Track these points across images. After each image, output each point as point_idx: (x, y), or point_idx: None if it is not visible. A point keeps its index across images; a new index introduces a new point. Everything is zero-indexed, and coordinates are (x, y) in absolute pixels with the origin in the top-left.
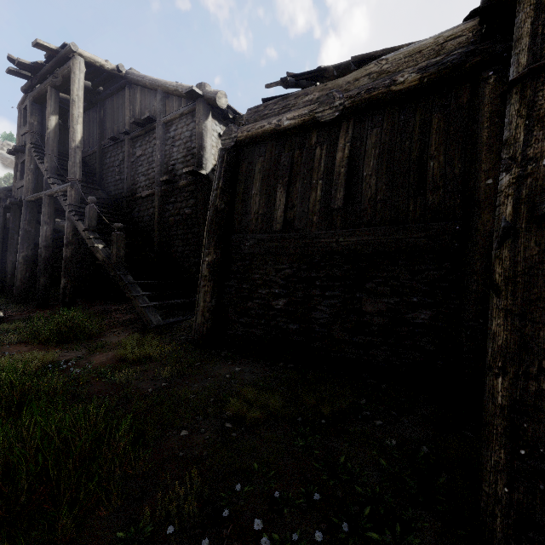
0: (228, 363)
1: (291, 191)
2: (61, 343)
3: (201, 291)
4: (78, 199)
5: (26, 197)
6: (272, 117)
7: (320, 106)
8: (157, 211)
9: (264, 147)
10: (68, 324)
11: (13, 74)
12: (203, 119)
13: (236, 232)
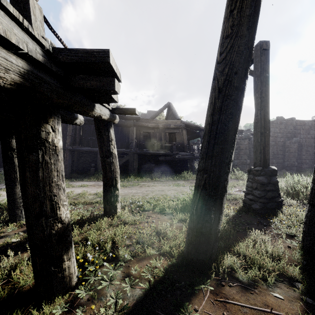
0: None
1: None
2: None
3: None
4: None
5: None
6: None
7: None
8: None
9: None
10: None
11: None
12: None
13: None
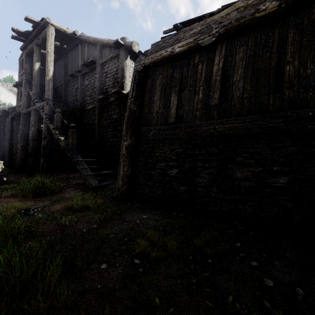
0: (138, 212)
1: (181, 96)
2: (36, 197)
3: (121, 164)
4: (51, 111)
5: (23, 111)
6: (167, 48)
7: (201, 35)
8: (96, 117)
9: (162, 68)
10: (40, 185)
11: (15, 39)
12: (124, 59)
13: (144, 126)
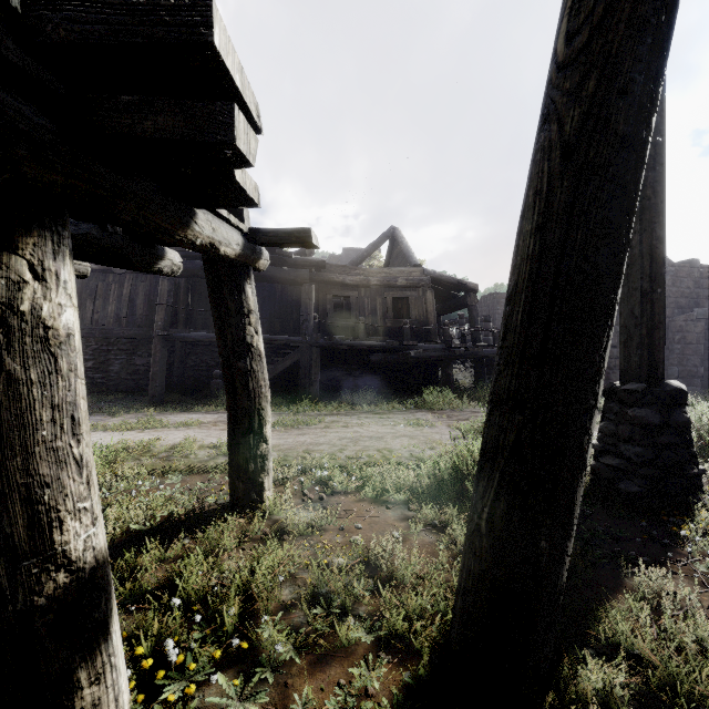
0: None
1: (97, 303)
2: None
3: None
4: None
5: None
6: None
7: None
8: None
9: None
10: None
11: None
12: None
13: None
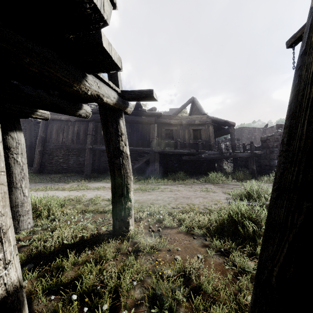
0: (47, 174)
1: (64, 134)
2: None
3: (36, 158)
4: None
5: None
6: (59, 116)
7: (71, 117)
8: None
9: (56, 122)
10: None
11: None
12: None
13: (48, 143)
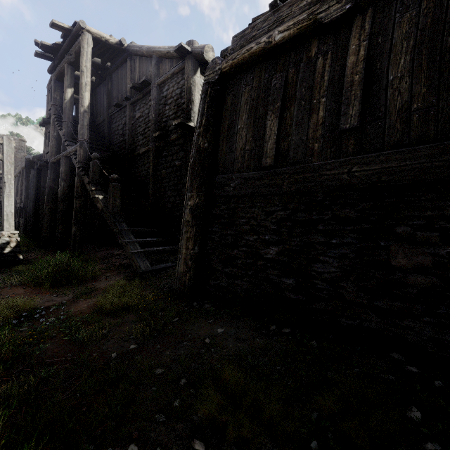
0: (210, 321)
1: (284, 117)
2: (56, 286)
3: (183, 237)
4: (86, 157)
5: (51, 160)
6: (260, 37)
7: (323, 3)
8: (151, 165)
9: (251, 74)
10: (64, 268)
11: (39, 57)
12: (191, 74)
13: (220, 173)
